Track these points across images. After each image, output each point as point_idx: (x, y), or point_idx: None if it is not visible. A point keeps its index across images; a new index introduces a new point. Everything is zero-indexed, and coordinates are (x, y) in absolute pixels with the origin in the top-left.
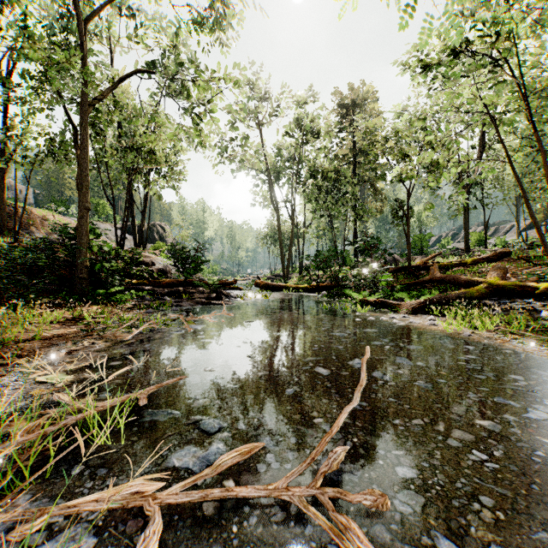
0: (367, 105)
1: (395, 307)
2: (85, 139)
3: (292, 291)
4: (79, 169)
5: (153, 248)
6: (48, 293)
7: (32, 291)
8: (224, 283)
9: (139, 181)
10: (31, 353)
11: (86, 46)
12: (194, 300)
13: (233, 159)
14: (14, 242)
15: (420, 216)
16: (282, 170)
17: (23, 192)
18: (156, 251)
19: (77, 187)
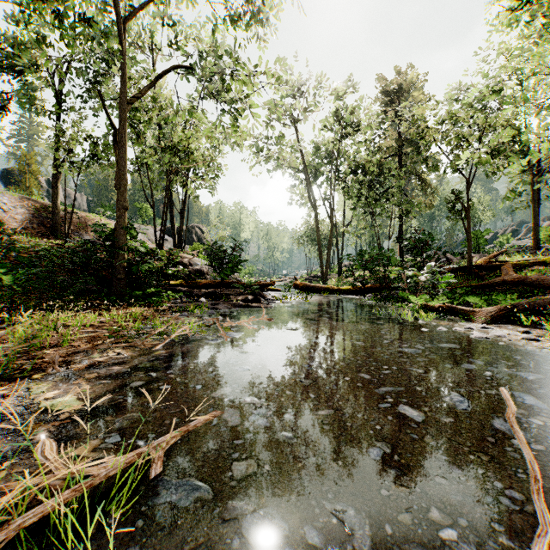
0: (411, 94)
1: (467, 315)
2: (123, 137)
3: (333, 293)
4: (117, 168)
5: (191, 249)
6: (89, 293)
7: (73, 292)
8: (262, 285)
9: (178, 183)
10: (50, 364)
11: (124, 43)
12: (231, 302)
13: (270, 157)
14: (63, 244)
15: (474, 210)
16: (320, 167)
17: (78, 199)
18: (194, 252)
19: (115, 186)
